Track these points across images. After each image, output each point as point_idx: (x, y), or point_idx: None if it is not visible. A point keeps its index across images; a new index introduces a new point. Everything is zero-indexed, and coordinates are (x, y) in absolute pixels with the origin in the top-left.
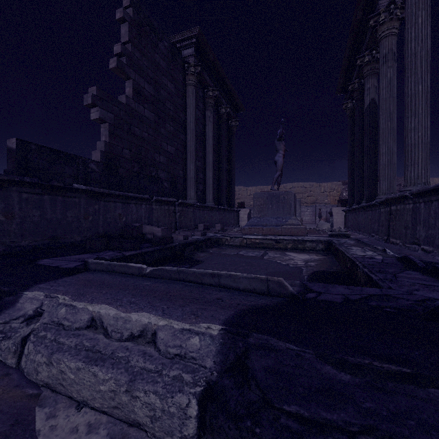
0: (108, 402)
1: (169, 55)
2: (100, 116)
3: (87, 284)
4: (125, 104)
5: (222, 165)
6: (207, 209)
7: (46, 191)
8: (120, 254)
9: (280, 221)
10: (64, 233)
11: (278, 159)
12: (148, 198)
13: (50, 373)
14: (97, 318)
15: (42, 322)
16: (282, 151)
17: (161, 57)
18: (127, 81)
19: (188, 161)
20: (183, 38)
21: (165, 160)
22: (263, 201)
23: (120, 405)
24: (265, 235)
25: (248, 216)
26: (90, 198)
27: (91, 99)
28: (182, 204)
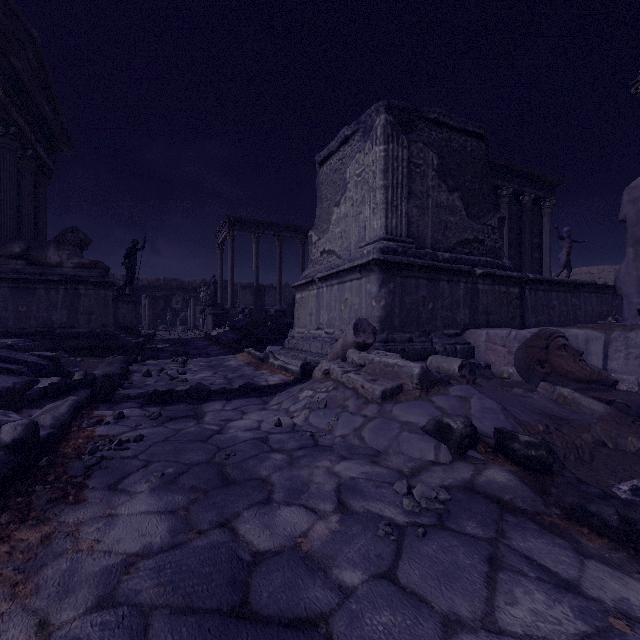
0: None
1: None
2: None
3: None
4: None
5: (525, 257)
6: None
7: None
8: None
9: None
10: None
11: (561, 257)
12: None
13: None
14: None
15: None
16: (566, 249)
17: None
18: None
19: None
20: None
21: None
22: None
23: None
24: None
25: None
26: None
27: None
28: None
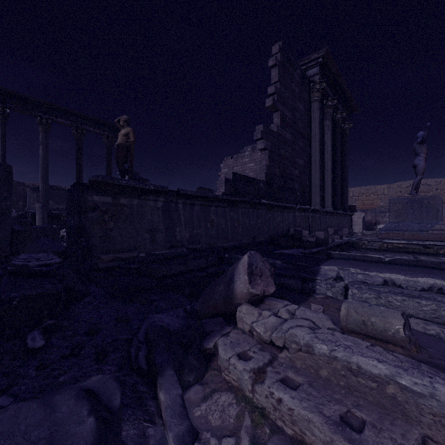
0: (429, 315)
1: (300, 80)
2: (264, 146)
3: (354, 264)
4: (276, 132)
5: (337, 170)
6: (328, 214)
7: (250, 206)
8: (310, 251)
9: (424, 227)
10: (257, 235)
11: (419, 163)
12: (295, 207)
13: (378, 302)
14: (389, 280)
15: (349, 281)
16: (424, 154)
17: (295, 84)
18: (275, 113)
19: (313, 171)
20: (309, 60)
21: (298, 173)
22: (402, 206)
23: (439, 316)
24: (407, 240)
25: (363, 220)
26: (267, 209)
27: (260, 134)
28: (312, 211)
